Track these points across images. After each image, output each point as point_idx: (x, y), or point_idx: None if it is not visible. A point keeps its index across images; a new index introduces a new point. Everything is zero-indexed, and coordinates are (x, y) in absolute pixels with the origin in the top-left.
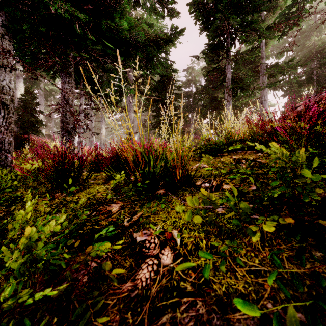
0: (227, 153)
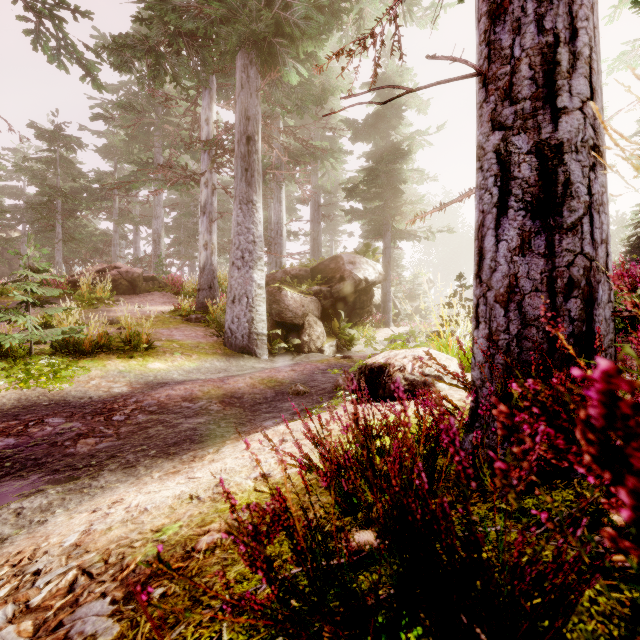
0: None
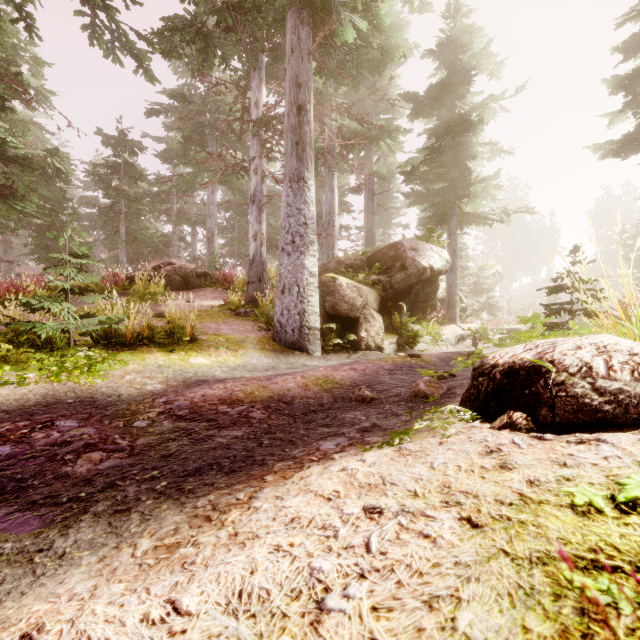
0: None
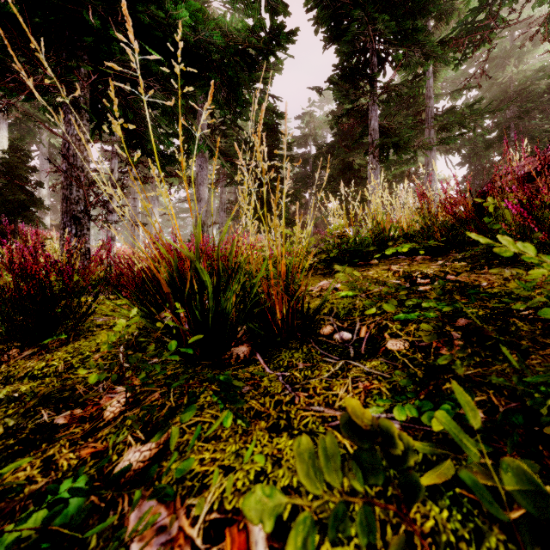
0: (376, 259)
